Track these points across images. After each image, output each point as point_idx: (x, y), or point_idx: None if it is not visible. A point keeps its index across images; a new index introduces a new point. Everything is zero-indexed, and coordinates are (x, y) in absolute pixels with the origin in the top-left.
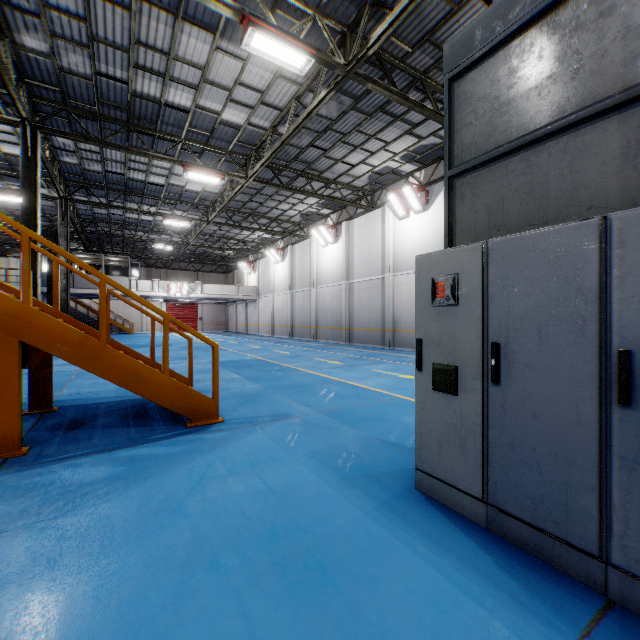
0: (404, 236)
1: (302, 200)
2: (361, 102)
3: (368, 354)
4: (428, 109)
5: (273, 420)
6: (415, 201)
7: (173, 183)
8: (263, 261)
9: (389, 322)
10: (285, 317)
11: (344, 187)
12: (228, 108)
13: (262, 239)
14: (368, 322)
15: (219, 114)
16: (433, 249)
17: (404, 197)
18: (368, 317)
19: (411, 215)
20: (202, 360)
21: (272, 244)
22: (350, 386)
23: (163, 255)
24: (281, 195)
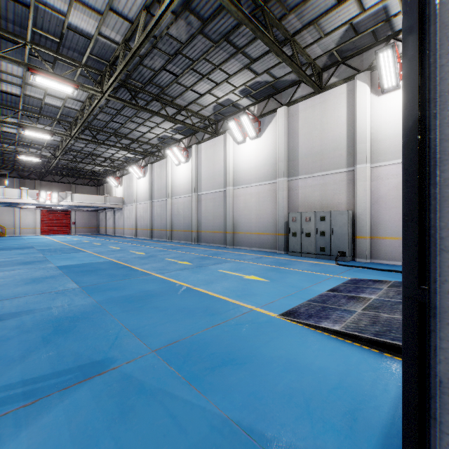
0: (241, 157)
1: (158, 124)
2: (208, 27)
3: (213, 253)
4: (267, 37)
5: (73, 383)
6: (251, 129)
7: (30, 94)
8: (128, 176)
9: (230, 226)
10: (146, 222)
11: (193, 115)
12: (75, 10)
13: (126, 158)
14: (213, 226)
15: (65, 16)
16: (264, 168)
17: (242, 126)
18: (213, 222)
19: (247, 141)
20: (49, 264)
21: (135, 163)
22: (197, 294)
23: (36, 168)
24: (139, 117)
